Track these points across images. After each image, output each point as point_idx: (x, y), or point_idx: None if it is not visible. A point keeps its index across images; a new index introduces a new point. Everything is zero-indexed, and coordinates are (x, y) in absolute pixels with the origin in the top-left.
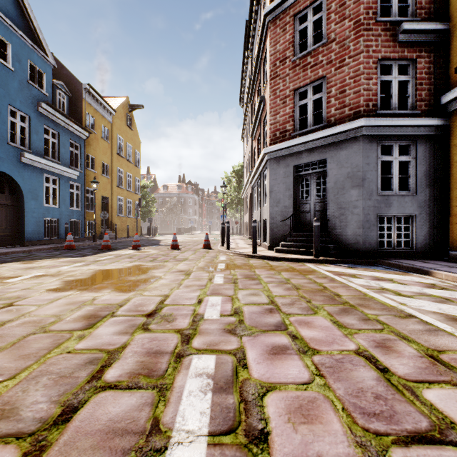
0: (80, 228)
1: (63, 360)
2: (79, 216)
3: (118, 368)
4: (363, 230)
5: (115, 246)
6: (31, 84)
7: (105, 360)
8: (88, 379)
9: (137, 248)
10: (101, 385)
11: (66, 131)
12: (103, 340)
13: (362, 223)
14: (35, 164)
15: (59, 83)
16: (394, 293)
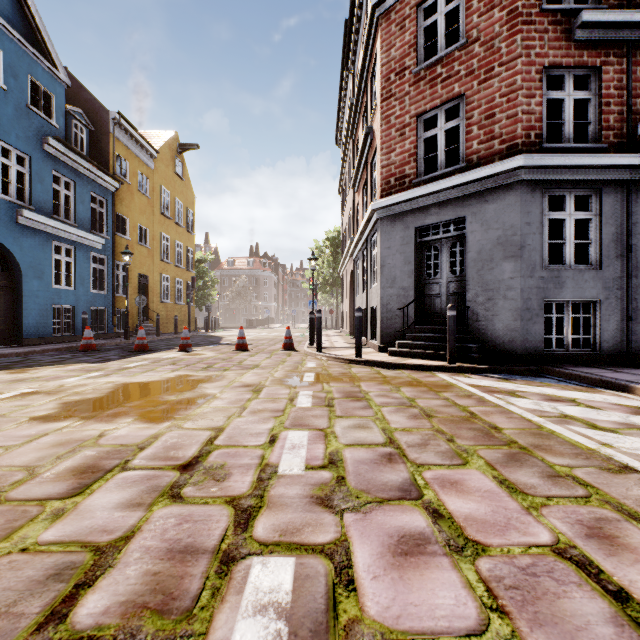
0: (106, 319)
1: (6, 569)
2: (105, 302)
3: (105, 591)
4: (521, 323)
5: (155, 346)
6: (33, 110)
7: (85, 571)
8: (39, 621)
9: (186, 348)
10: (60, 639)
11: (86, 180)
12: (94, 522)
13: (520, 312)
14: (39, 227)
15: (76, 111)
16: (586, 425)
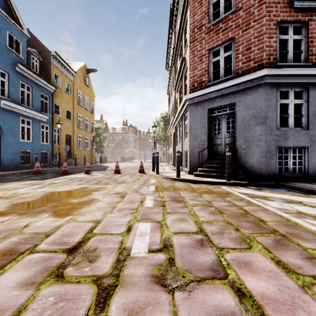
0: (49, 157)
1: None
2: (48, 148)
3: None
4: (265, 159)
5: (73, 171)
6: (10, 49)
7: None
8: None
9: (88, 172)
10: None
11: (38, 86)
12: None
13: (265, 153)
14: (13, 109)
15: (33, 51)
16: (314, 218)
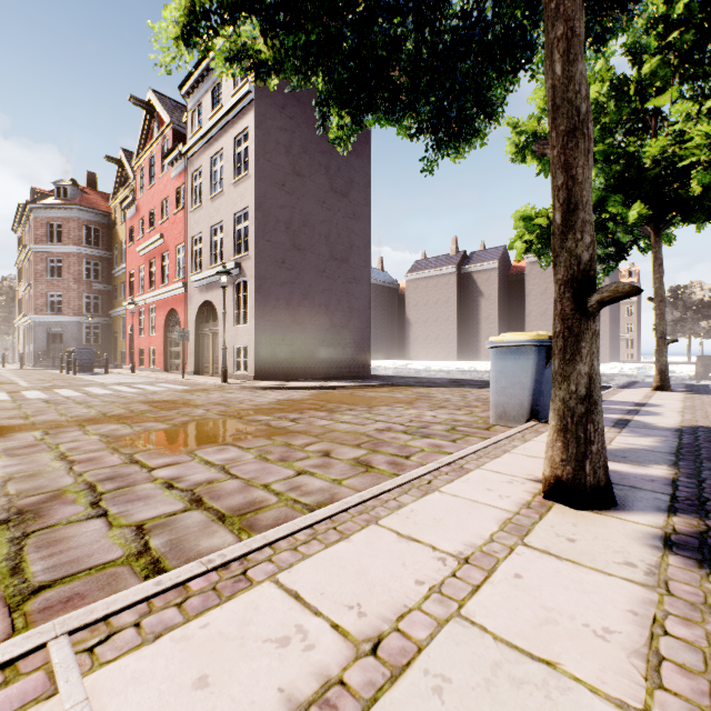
0: None
1: None
2: None
3: None
4: None
5: None
6: None
7: None
8: None
9: None
10: None
11: None
12: None
13: None
14: None
15: None
16: None
